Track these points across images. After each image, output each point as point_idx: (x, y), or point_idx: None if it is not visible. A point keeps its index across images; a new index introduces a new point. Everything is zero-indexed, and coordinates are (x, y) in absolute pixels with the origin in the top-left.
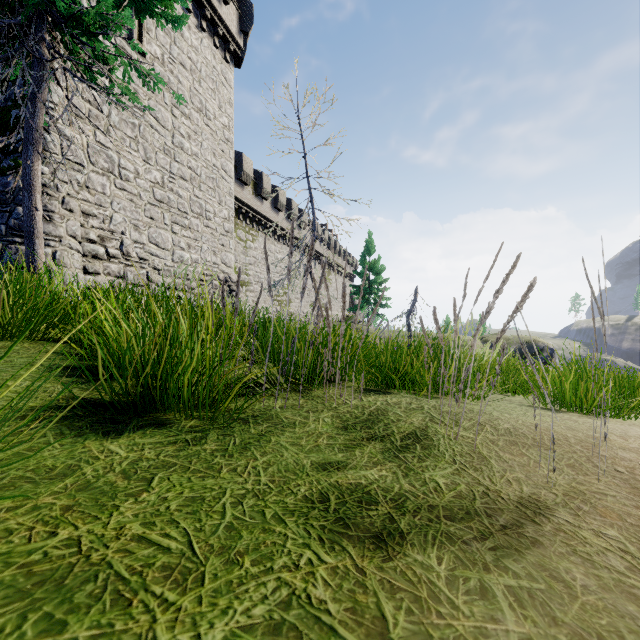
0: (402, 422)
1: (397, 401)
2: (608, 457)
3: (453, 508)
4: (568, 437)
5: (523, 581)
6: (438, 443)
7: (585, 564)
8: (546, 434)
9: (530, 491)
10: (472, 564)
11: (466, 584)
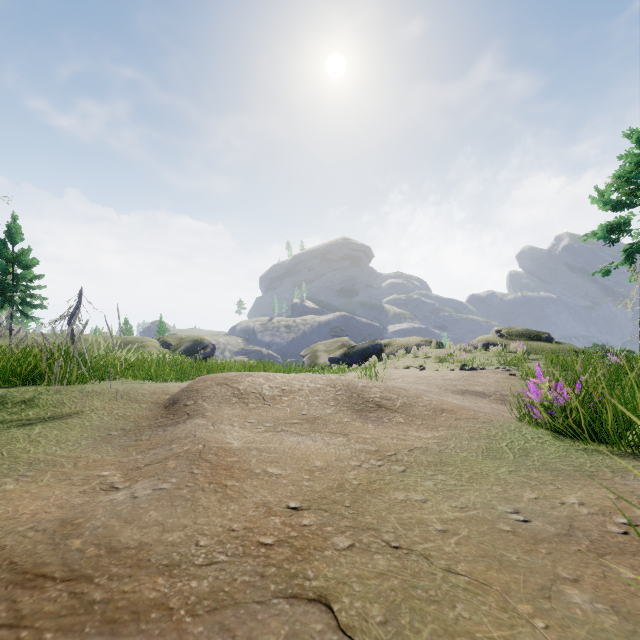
0: (17, 398)
1: (18, 389)
2: (132, 393)
3: (32, 418)
4: (121, 389)
5: (50, 425)
6: (39, 402)
7: (81, 419)
8: (110, 390)
9: (80, 409)
10: (31, 426)
11: (25, 429)
